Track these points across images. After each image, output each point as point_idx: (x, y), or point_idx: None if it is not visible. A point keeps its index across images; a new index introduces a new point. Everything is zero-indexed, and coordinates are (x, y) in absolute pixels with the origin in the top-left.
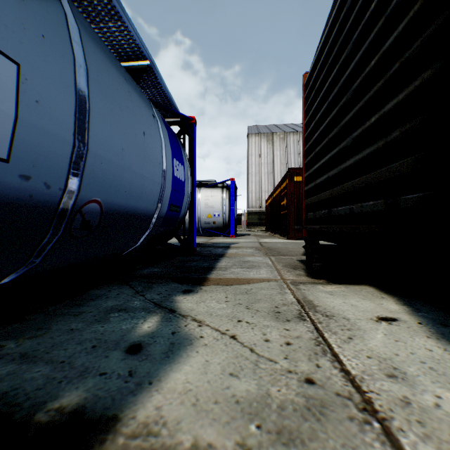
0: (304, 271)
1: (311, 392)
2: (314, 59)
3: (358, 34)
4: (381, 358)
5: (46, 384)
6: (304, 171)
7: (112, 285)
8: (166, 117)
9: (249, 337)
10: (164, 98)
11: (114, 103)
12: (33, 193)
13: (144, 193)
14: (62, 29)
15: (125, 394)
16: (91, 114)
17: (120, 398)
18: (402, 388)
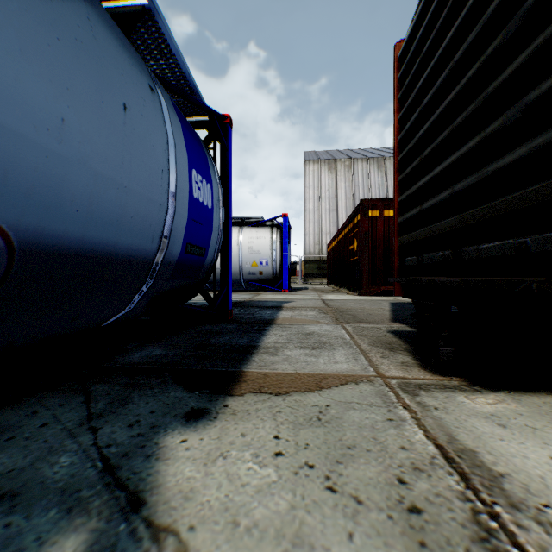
0: (409, 354)
1: None
2: (419, 8)
3: None
4: None
5: None
6: (396, 192)
7: (51, 395)
8: (187, 115)
9: None
10: (180, 78)
11: (34, 14)
12: None
13: (128, 218)
14: None
15: None
16: None
17: None
18: None
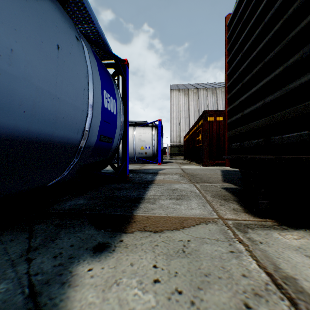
0: (237, 203)
1: None
2: None
3: None
4: None
5: None
6: (226, 105)
7: (7, 233)
8: (102, 59)
9: None
10: (97, 36)
11: None
12: None
13: (61, 118)
14: None
15: None
16: None
17: None
18: None
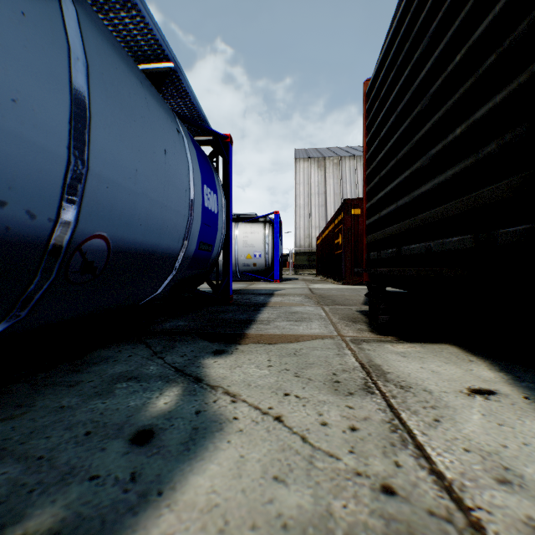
0: (366, 324)
1: (392, 509)
2: (378, 61)
3: (438, 23)
4: (484, 451)
5: (9, 496)
6: (365, 200)
7: (123, 344)
8: (196, 135)
9: (300, 418)
10: (193, 110)
11: (125, 111)
12: (10, 224)
13: (166, 226)
14: (51, 8)
15: (121, 513)
16: (92, 122)
17: (114, 519)
18: (523, 502)
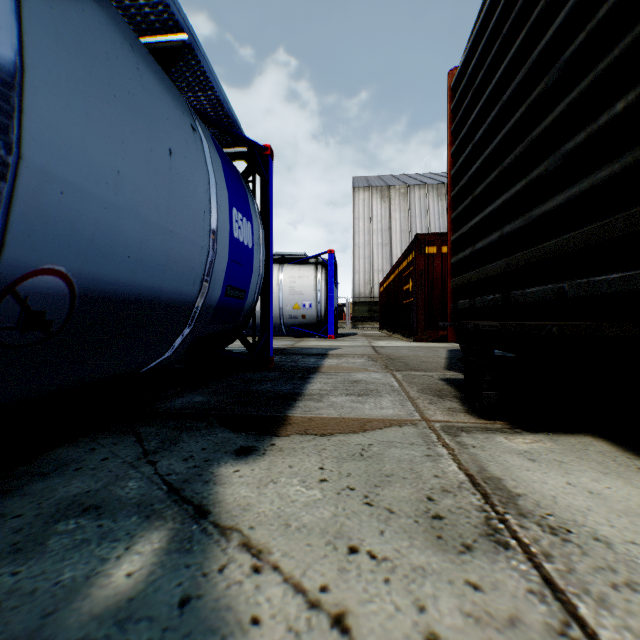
0: (458, 401)
1: None
2: (471, 38)
3: None
4: None
5: None
6: (450, 231)
7: (103, 436)
8: (225, 146)
9: (383, 620)
10: (219, 109)
11: (96, 77)
12: None
13: (172, 262)
14: None
15: None
16: (27, 80)
17: None
18: None
